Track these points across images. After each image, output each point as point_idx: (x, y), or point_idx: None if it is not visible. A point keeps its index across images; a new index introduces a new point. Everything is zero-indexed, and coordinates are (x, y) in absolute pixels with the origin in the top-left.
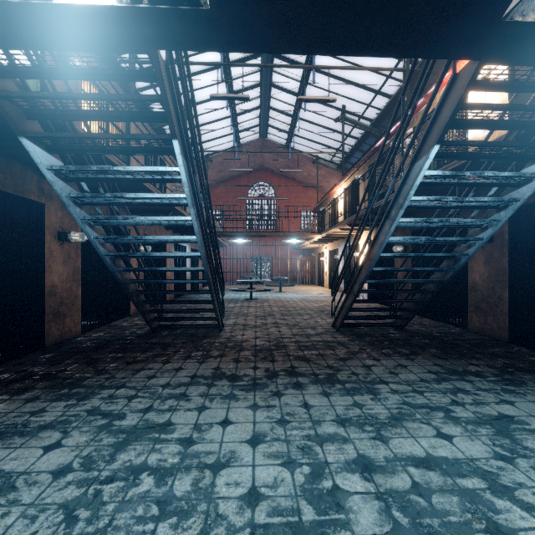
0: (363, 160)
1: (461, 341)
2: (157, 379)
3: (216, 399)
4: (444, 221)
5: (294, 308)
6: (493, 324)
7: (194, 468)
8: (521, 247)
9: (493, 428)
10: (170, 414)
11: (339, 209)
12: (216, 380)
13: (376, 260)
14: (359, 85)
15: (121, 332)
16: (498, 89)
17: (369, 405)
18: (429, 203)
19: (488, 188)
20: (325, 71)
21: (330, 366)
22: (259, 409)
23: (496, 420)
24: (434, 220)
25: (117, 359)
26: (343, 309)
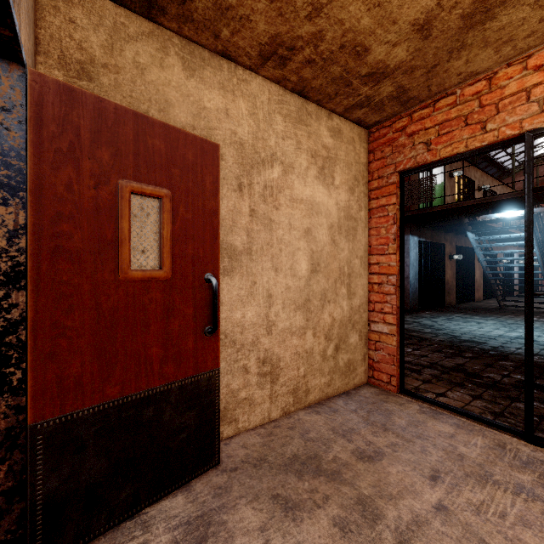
0: None
1: None
2: (515, 318)
3: None
4: None
5: None
6: None
7: (540, 329)
8: None
9: None
10: None
11: None
12: None
13: None
14: None
15: (478, 306)
16: None
17: None
18: None
19: None
20: None
21: None
22: None
23: None
24: None
25: (487, 312)
26: None
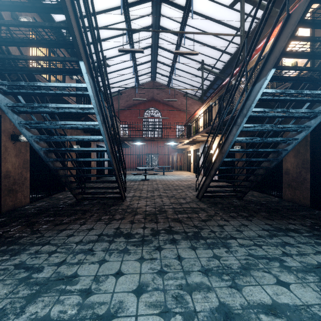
0: (215, 93)
1: (280, 207)
2: (74, 237)
3: (113, 253)
4: (273, 126)
5: (172, 185)
6: (300, 196)
7: (87, 320)
8: (319, 146)
9: (317, 275)
10: (77, 267)
11: (200, 124)
12: (115, 238)
13: (226, 153)
14: (212, 47)
15: (57, 202)
16: (319, 27)
17: (224, 257)
18: (263, 114)
19: (296, 108)
20: (191, 38)
21: (196, 226)
22: (145, 261)
23: (317, 268)
24: (267, 125)
25: (49, 221)
26: (203, 186)
